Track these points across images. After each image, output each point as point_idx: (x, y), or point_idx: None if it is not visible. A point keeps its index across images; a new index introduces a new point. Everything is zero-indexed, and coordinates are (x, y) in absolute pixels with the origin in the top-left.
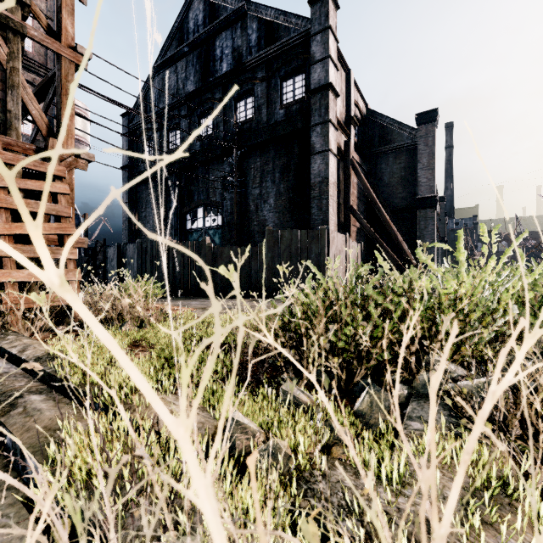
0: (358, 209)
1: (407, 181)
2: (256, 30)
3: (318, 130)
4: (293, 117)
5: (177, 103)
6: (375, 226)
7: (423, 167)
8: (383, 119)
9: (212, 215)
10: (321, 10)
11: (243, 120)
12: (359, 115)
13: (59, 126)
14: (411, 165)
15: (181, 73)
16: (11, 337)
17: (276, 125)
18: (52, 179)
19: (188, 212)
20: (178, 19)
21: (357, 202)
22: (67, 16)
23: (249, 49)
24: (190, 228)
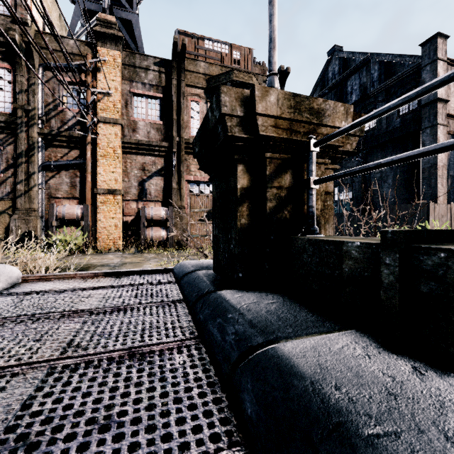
0: None
1: None
2: (377, 70)
3: (427, 131)
4: (407, 123)
5: None
6: None
7: None
8: None
9: (344, 192)
10: (430, 48)
11: (368, 129)
12: None
13: None
14: None
15: None
16: None
17: (393, 130)
18: None
19: None
20: (321, 74)
21: None
22: None
23: (371, 83)
24: None
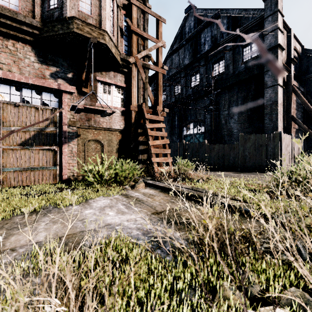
0: (296, 116)
1: None
2: (226, 23)
3: (269, 73)
4: (251, 68)
5: (179, 71)
6: (310, 126)
7: None
8: None
9: (198, 127)
10: (272, 2)
11: (218, 74)
12: (296, 55)
13: (158, 100)
14: None
15: (181, 55)
16: (167, 181)
17: (239, 74)
18: (159, 122)
19: (184, 126)
20: (180, 28)
21: (296, 112)
22: (160, 55)
23: (221, 35)
24: (185, 134)
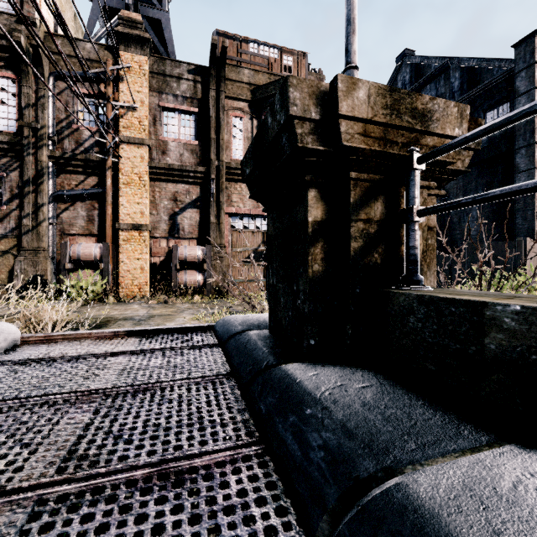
0: None
1: None
2: (458, 77)
3: (522, 152)
4: (496, 143)
5: None
6: None
7: None
8: None
9: None
10: (526, 50)
11: None
12: None
13: None
14: None
15: None
16: None
17: (478, 151)
18: None
19: None
20: (388, 84)
21: None
22: None
23: (451, 94)
24: None
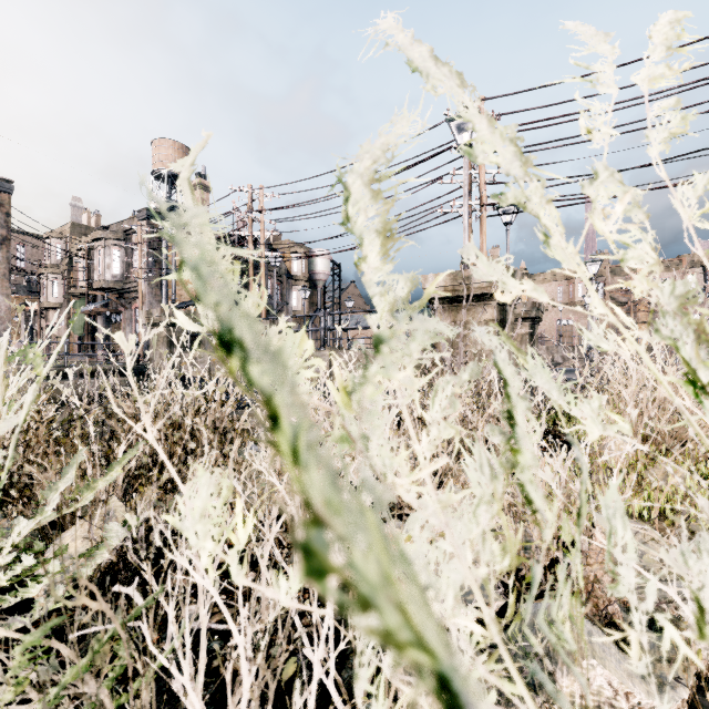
0: None
1: None
2: None
3: None
4: None
5: None
6: None
7: None
8: None
9: None
10: None
11: None
12: None
13: None
14: None
15: None
16: None
17: None
18: None
19: None
20: None
21: None
22: None
23: None
24: None
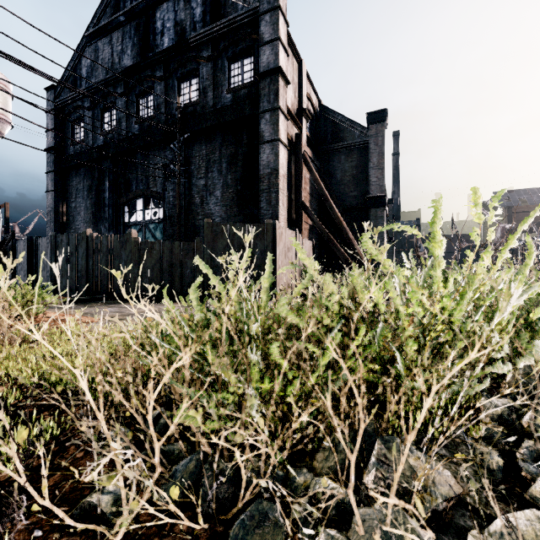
0: (311, 205)
1: (359, 179)
2: (201, 3)
3: (267, 117)
4: (241, 102)
5: (112, 78)
6: (328, 224)
7: (374, 166)
8: (335, 116)
9: (153, 207)
10: None
11: (187, 102)
12: (312, 110)
13: None
14: (362, 163)
15: (117, 45)
16: None
17: (222, 109)
18: None
19: (126, 203)
20: None
21: (310, 198)
22: None
23: (193, 24)
24: (128, 222)
